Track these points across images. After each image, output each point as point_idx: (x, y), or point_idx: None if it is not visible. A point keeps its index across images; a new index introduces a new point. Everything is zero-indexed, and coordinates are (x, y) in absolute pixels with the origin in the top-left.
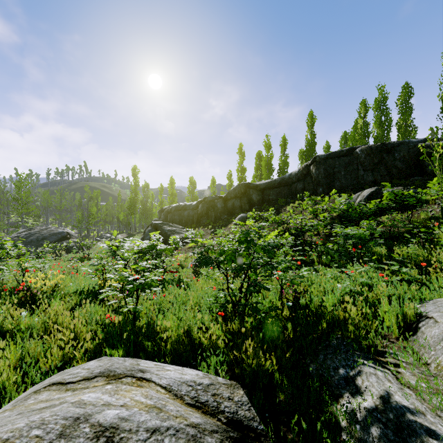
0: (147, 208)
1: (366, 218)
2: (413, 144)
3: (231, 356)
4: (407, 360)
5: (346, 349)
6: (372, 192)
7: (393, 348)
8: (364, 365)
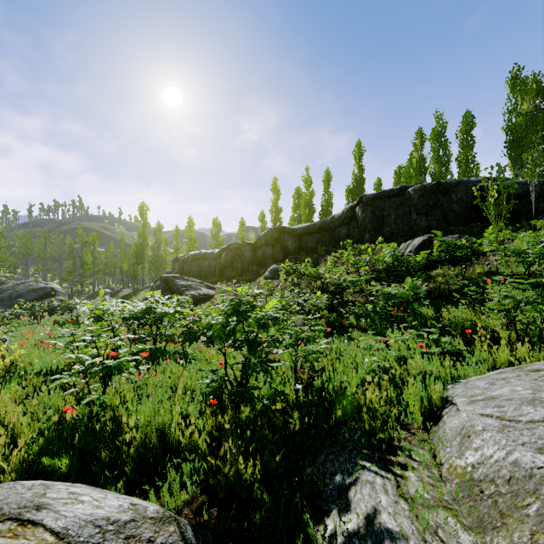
0: (159, 256)
1: (415, 272)
2: (472, 184)
3: (204, 464)
4: (421, 458)
5: (353, 446)
6: (424, 241)
7: (406, 444)
8: (364, 470)
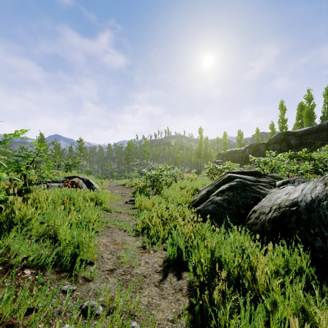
0: (208, 153)
1: None
2: None
3: None
4: None
5: None
6: None
7: None
8: None
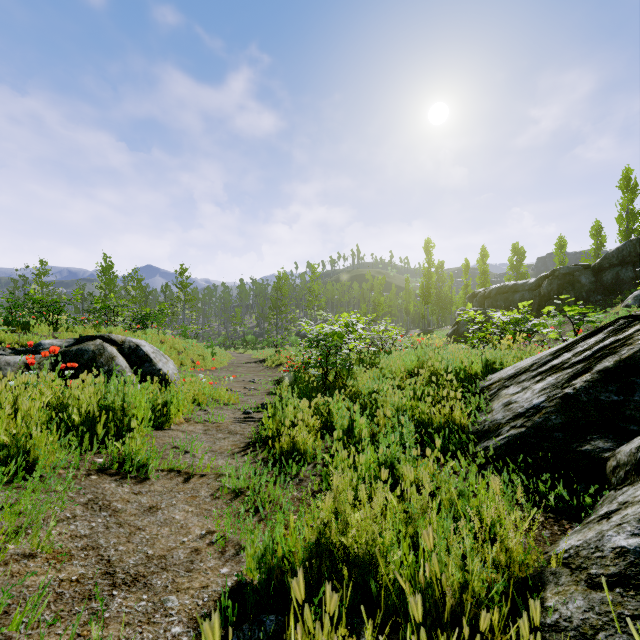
0: (444, 296)
1: None
2: None
3: None
4: None
5: None
6: None
7: None
8: None
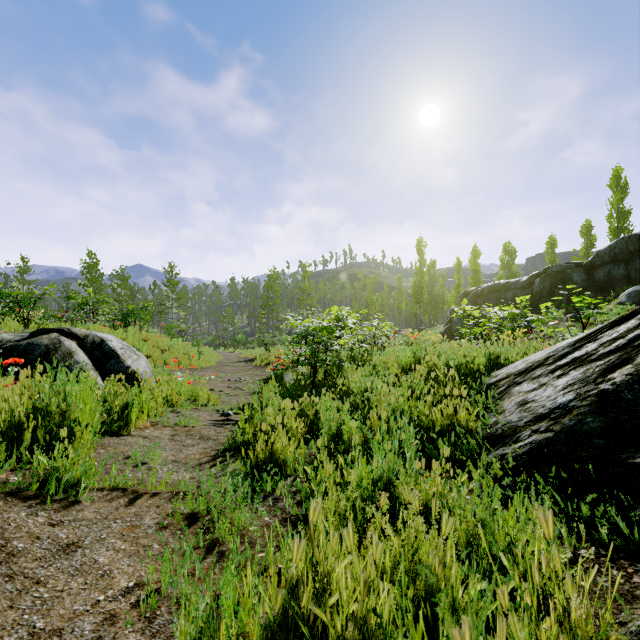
0: (436, 295)
1: None
2: None
3: None
4: None
5: None
6: None
7: None
8: None
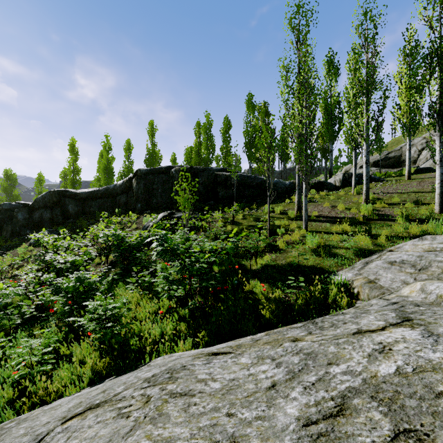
0: None
1: (138, 248)
2: (212, 171)
3: None
4: None
5: None
6: (164, 217)
7: None
8: None
